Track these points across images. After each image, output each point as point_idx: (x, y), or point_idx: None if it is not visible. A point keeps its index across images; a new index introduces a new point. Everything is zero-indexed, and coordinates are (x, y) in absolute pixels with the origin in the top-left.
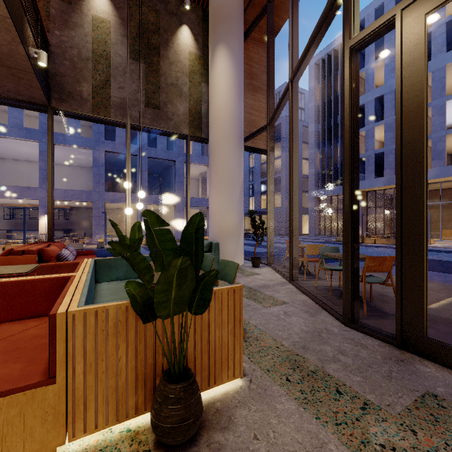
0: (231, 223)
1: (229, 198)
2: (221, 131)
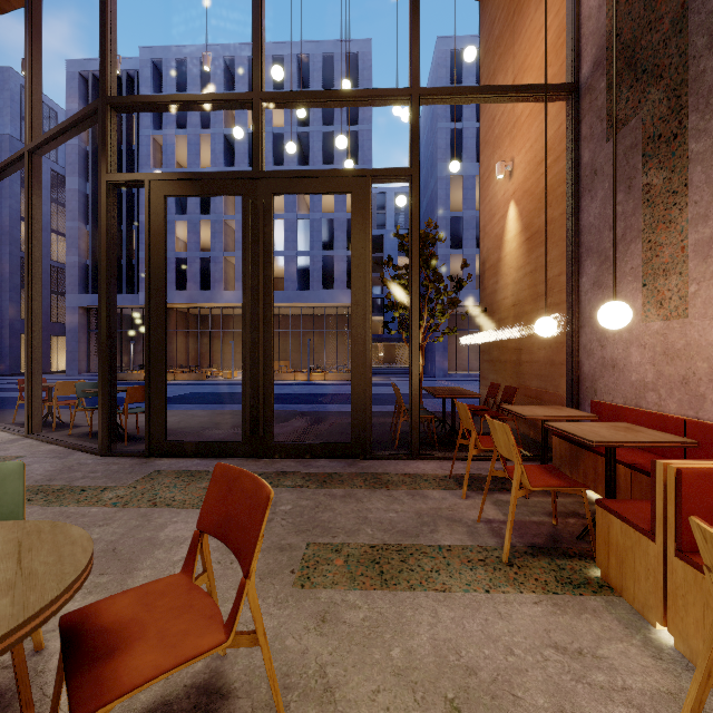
0: None
1: None
2: None
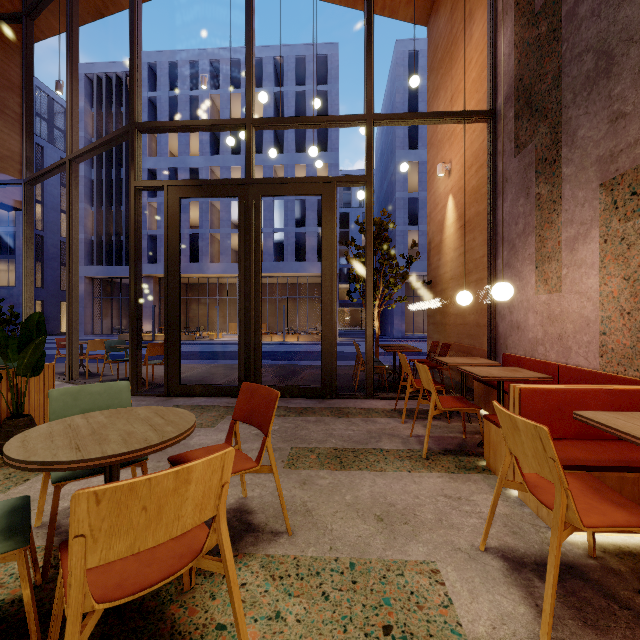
0: None
1: None
2: None
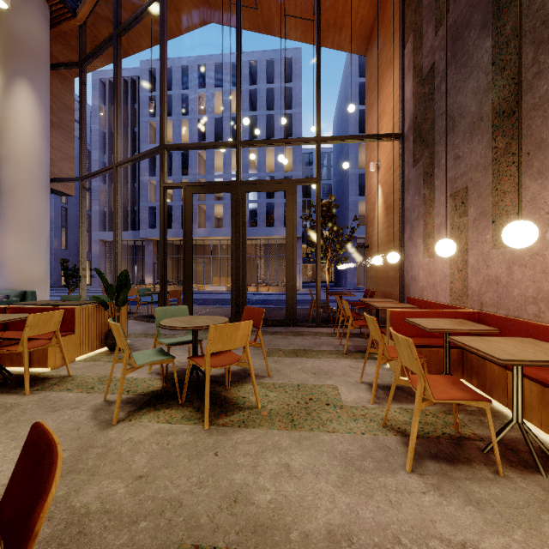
0: (38, 271)
1: (35, 245)
2: (24, 173)
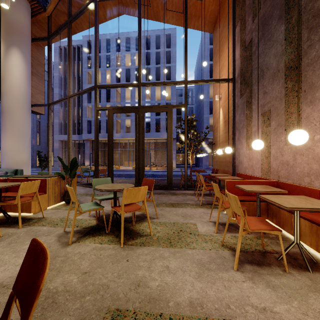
0: (24, 158)
1: (22, 143)
2: (16, 101)
